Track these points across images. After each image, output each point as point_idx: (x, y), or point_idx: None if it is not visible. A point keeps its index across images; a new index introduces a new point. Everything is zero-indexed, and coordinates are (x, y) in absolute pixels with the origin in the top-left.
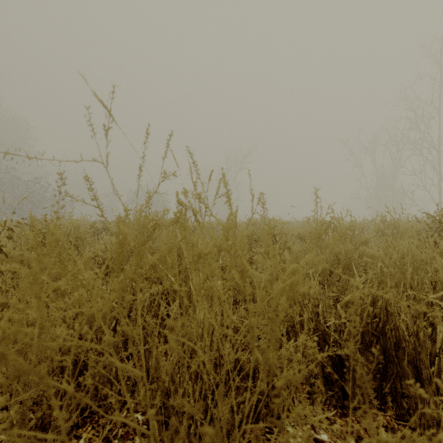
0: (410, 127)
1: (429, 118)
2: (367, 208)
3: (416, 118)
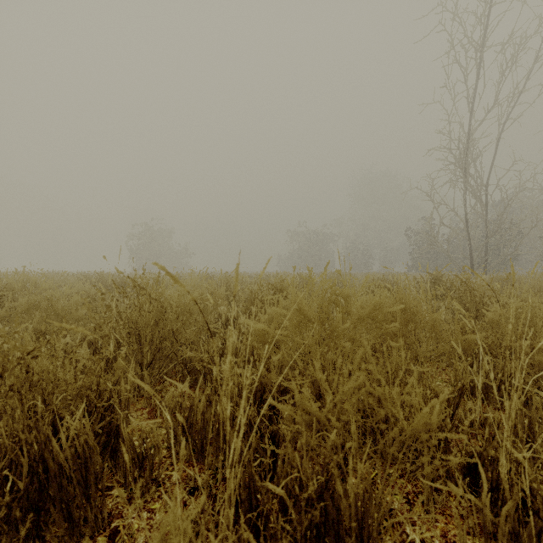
0: None
1: None
2: None
3: None
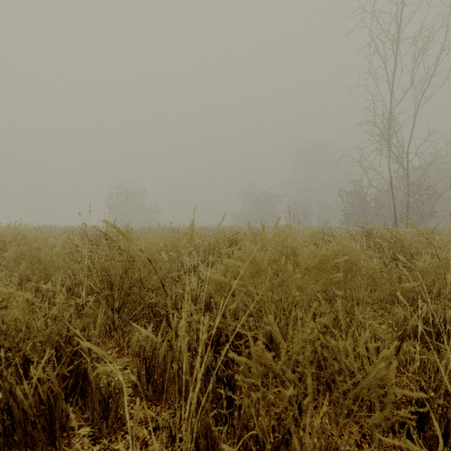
0: None
1: None
2: None
3: None
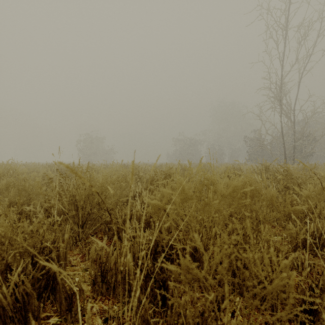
0: None
1: None
2: None
3: None
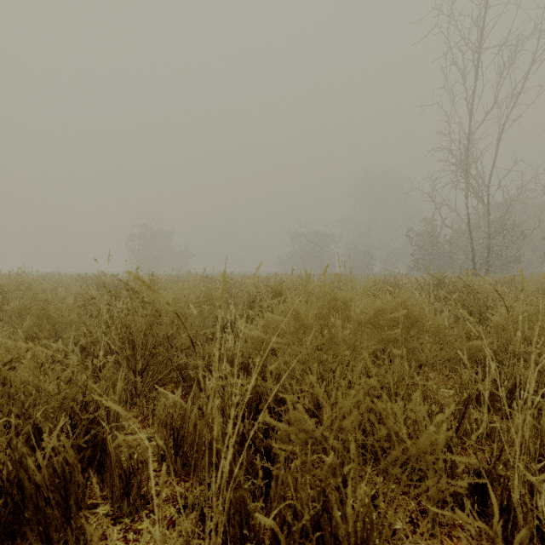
0: None
1: None
2: None
3: None
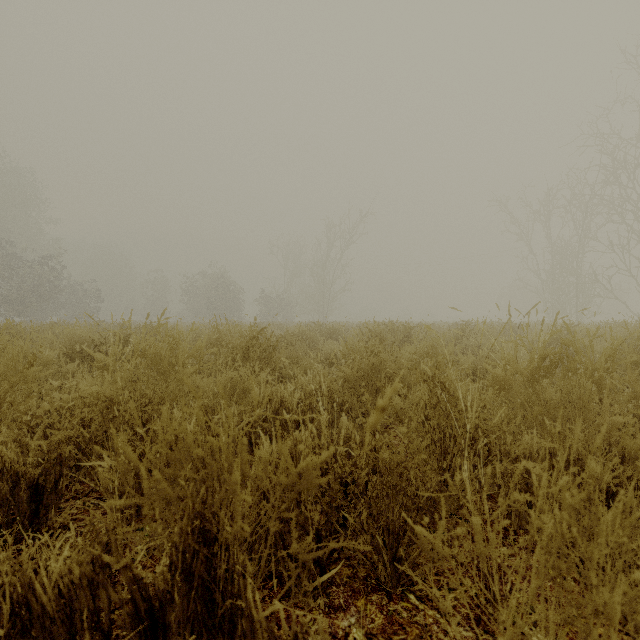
0: (604, 181)
1: (635, 167)
2: (581, 310)
3: (614, 167)
